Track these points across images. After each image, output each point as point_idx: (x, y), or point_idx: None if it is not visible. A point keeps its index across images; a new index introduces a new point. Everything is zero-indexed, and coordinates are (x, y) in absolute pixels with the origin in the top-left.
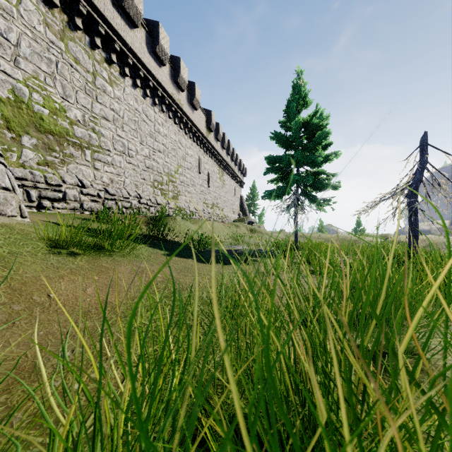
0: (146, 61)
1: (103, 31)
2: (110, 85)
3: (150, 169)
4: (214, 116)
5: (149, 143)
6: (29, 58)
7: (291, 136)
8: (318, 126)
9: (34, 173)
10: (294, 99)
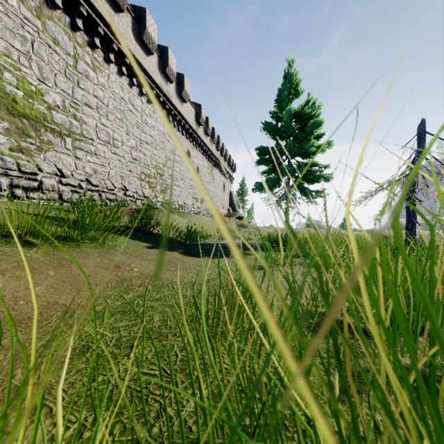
0: (132, 48)
1: (85, 12)
2: (93, 71)
3: (137, 161)
4: (203, 110)
5: (136, 134)
6: None
7: (282, 126)
8: (310, 116)
9: (5, 159)
10: (285, 87)
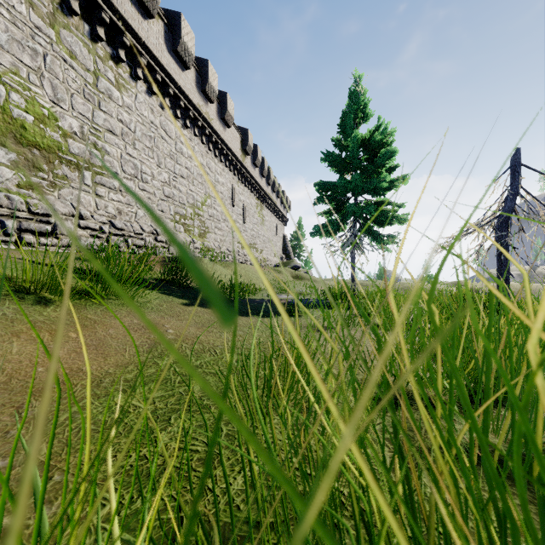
0: (165, 61)
1: (108, 19)
2: (117, 90)
3: (170, 199)
4: (251, 136)
5: (169, 166)
6: (5, 47)
7: (347, 156)
8: (381, 144)
9: (12, 198)
10: (351, 109)
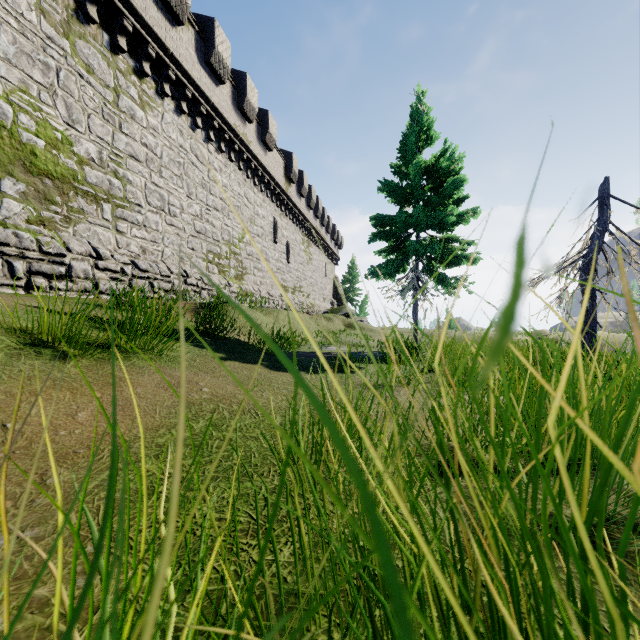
0: (196, 75)
1: (130, 27)
2: (141, 109)
3: (202, 235)
4: (296, 161)
5: (200, 197)
6: (13, 61)
7: (408, 186)
8: (447, 172)
9: (21, 235)
10: (412, 131)
